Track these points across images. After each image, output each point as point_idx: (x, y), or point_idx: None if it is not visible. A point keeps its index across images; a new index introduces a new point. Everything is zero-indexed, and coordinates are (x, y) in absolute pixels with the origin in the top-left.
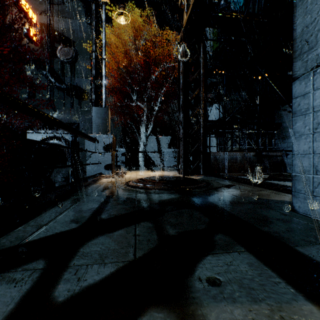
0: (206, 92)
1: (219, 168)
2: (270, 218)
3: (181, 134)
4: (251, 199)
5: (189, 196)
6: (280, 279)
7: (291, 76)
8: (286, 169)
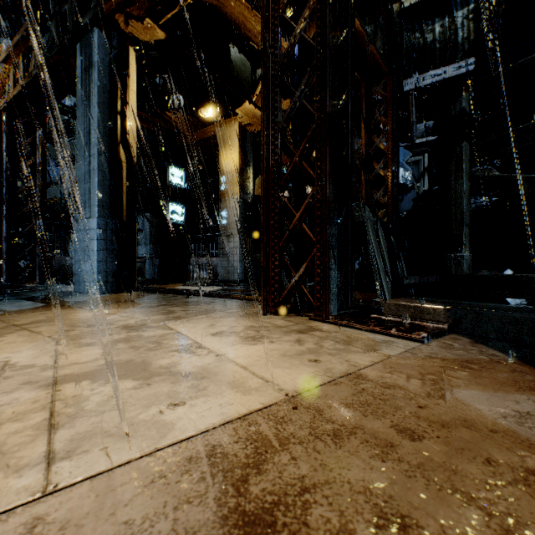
0: (45, 186)
1: (66, 275)
2: (54, 294)
3: (5, 231)
4: (60, 291)
5: (2, 294)
6: (25, 300)
7: (148, 188)
8: (146, 275)
